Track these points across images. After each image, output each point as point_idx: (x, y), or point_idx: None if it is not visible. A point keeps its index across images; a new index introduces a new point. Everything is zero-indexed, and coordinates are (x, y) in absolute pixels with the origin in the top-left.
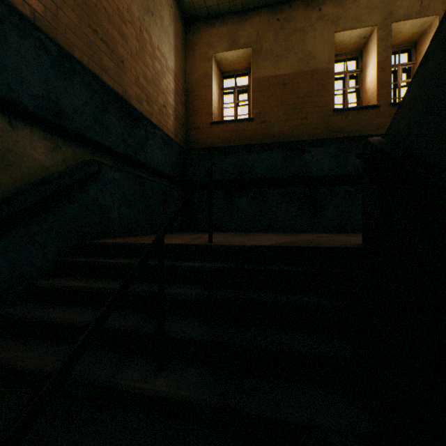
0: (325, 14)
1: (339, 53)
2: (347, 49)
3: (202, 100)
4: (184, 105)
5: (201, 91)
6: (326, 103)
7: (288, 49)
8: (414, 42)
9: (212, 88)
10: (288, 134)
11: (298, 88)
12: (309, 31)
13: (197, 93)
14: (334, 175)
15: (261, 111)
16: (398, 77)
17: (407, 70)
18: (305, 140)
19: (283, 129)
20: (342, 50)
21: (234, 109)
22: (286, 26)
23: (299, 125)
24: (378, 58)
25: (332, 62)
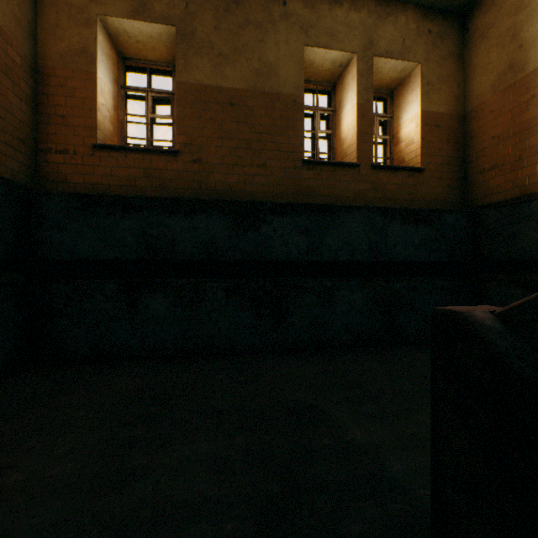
0: (292, 14)
1: (308, 79)
2: (318, 76)
3: (75, 98)
4: (29, 99)
5: (73, 80)
6: (293, 148)
7: (237, 48)
8: (391, 91)
9: (97, 80)
10: (238, 187)
11: (253, 115)
12: (269, 31)
13: (64, 82)
14: (306, 262)
15: (193, 142)
16: (375, 129)
17: (383, 124)
18: (264, 202)
19: (230, 177)
20: (312, 75)
21: (147, 128)
22: (235, 10)
23: (254, 174)
24: (358, 99)
25: (302, 88)
